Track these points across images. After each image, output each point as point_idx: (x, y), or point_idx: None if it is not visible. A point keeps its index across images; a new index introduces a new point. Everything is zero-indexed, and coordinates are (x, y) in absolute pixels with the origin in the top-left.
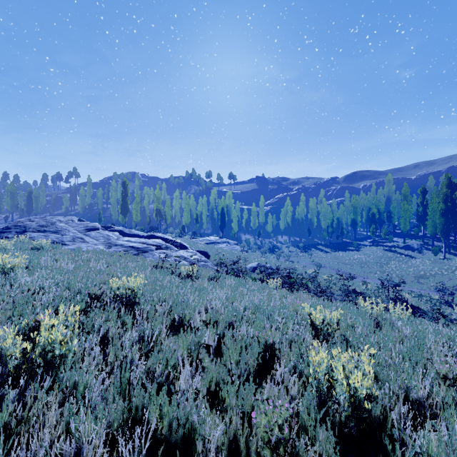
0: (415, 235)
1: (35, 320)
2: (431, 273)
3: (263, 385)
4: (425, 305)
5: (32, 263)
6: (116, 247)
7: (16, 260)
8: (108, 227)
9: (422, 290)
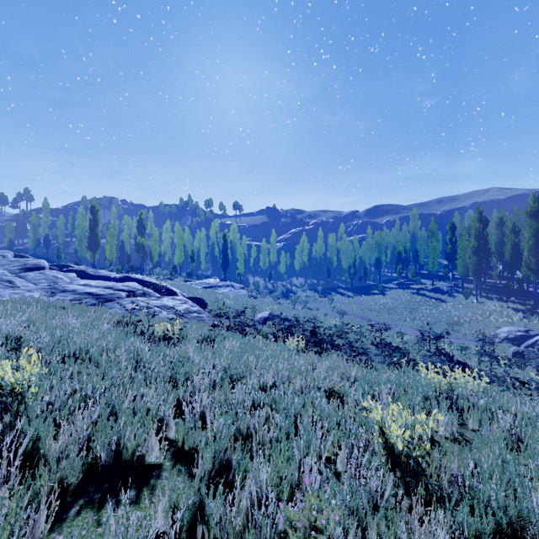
0: (444, 277)
1: None
2: (465, 319)
3: None
4: (471, 359)
5: None
6: (63, 294)
7: None
8: (63, 266)
9: (457, 339)
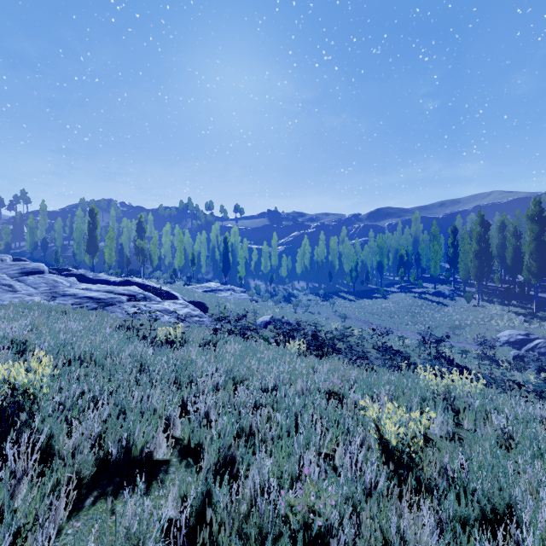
0: (446, 280)
1: None
2: (467, 322)
3: None
4: (472, 363)
5: None
6: (63, 298)
7: None
8: (62, 270)
9: (458, 343)
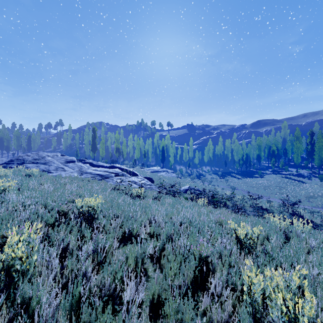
0: (305, 166)
1: (3, 236)
2: (319, 194)
3: (199, 296)
4: (317, 219)
5: (23, 185)
6: (86, 174)
7: (8, 184)
8: (82, 160)
9: (312, 207)
